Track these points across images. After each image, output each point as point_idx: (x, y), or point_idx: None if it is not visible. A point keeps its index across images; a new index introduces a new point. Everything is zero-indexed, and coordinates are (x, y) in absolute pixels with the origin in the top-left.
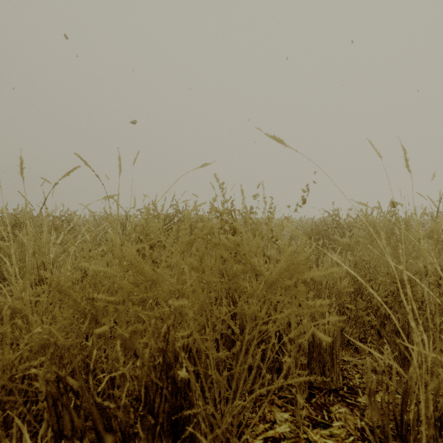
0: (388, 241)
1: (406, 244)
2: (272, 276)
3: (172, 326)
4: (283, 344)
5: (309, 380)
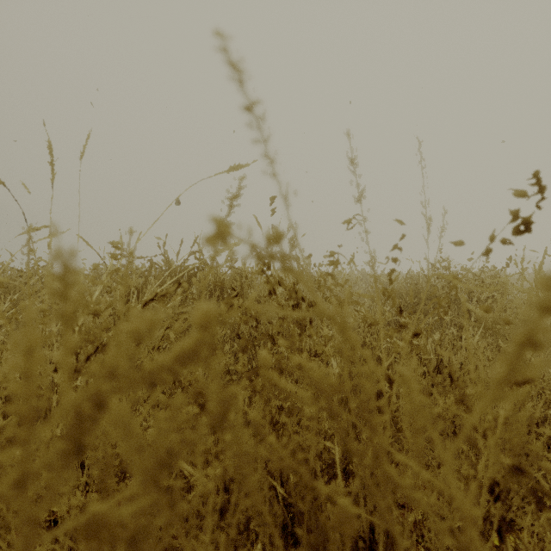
0: None
1: None
2: None
3: None
4: None
5: None
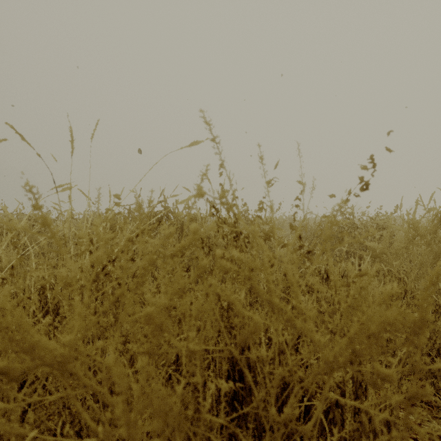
0: (430, 246)
1: None
2: (335, 351)
3: None
4: (310, 405)
5: None
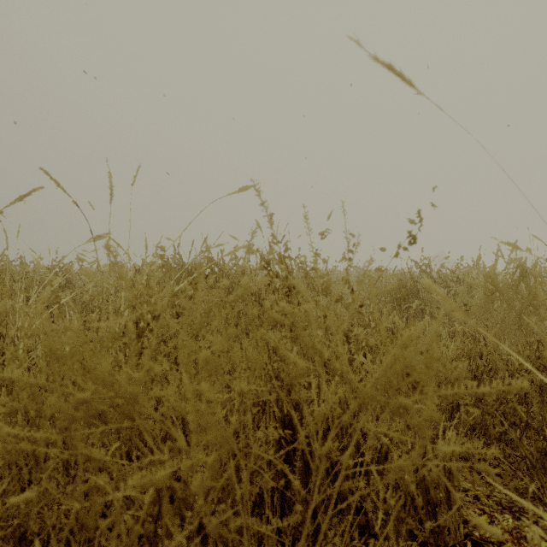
0: (511, 302)
1: (540, 308)
2: (367, 387)
3: (164, 490)
4: (367, 470)
5: (410, 530)
